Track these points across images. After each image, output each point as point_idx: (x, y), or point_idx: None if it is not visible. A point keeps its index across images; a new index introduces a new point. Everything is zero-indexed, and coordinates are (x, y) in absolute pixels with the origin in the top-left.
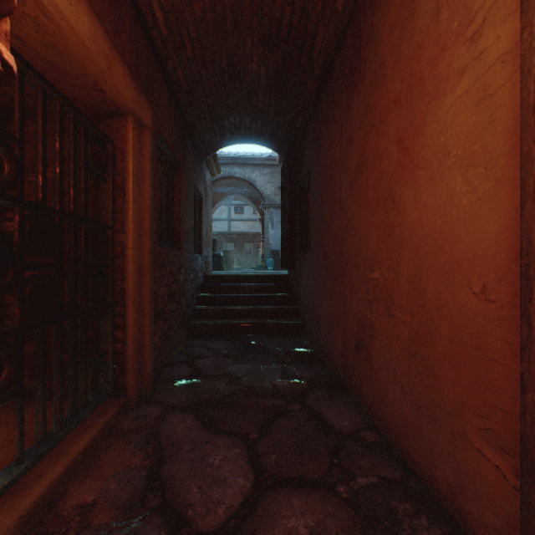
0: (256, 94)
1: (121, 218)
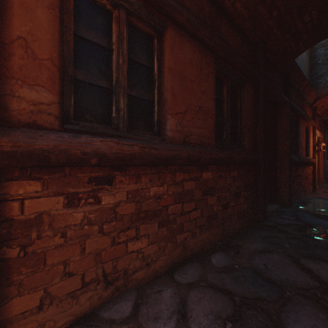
0: None
1: (317, 156)
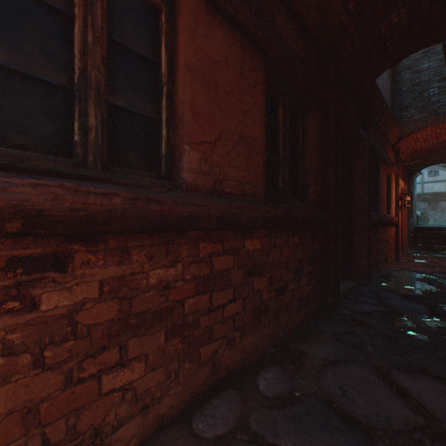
0: (444, 155)
1: (400, 213)
